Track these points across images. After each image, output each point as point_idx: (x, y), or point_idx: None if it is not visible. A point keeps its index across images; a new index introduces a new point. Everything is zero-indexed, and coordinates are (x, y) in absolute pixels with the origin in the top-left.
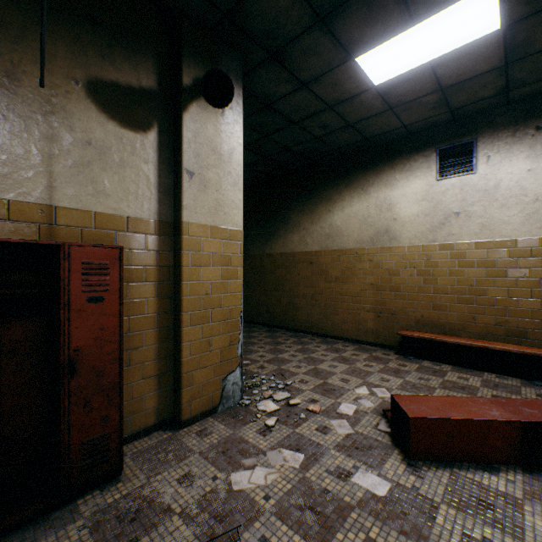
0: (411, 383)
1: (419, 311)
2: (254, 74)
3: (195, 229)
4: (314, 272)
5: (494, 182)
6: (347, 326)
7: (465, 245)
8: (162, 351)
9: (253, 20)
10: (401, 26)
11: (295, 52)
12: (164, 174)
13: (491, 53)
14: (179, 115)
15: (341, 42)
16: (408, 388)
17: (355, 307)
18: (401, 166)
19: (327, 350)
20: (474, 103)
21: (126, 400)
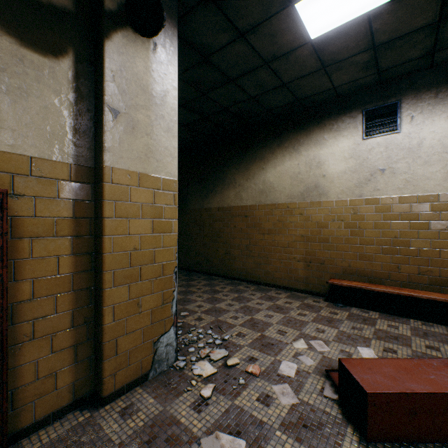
0: (346, 333)
1: (346, 261)
2: (190, 18)
3: (120, 175)
4: (249, 224)
5: (417, 140)
6: (279, 274)
7: (390, 199)
8: (79, 316)
9: None
10: None
11: None
12: (83, 111)
13: (428, 6)
14: (101, 43)
15: None
16: (344, 339)
17: (286, 257)
18: (330, 126)
19: (261, 298)
20: (401, 65)
21: (29, 382)
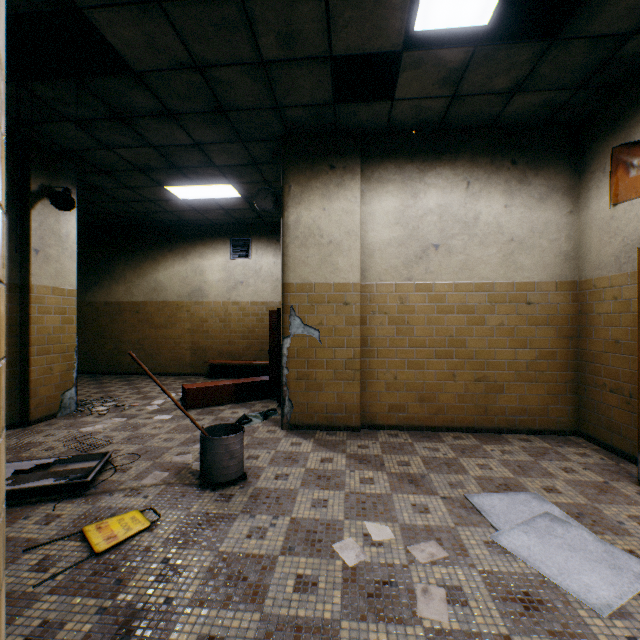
0: None
1: (221, 346)
2: (87, 174)
3: (41, 289)
4: (141, 320)
5: (260, 266)
6: (171, 363)
7: (246, 303)
8: (12, 374)
9: (90, 158)
10: (190, 184)
11: (122, 175)
12: (14, 250)
13: (243, 203)
14: (29, 211)
15: (155, 180)
16: None
17: (177, 348)
18: (210, 244)
19: (151, 382)
20: (247, 219)
21: None
